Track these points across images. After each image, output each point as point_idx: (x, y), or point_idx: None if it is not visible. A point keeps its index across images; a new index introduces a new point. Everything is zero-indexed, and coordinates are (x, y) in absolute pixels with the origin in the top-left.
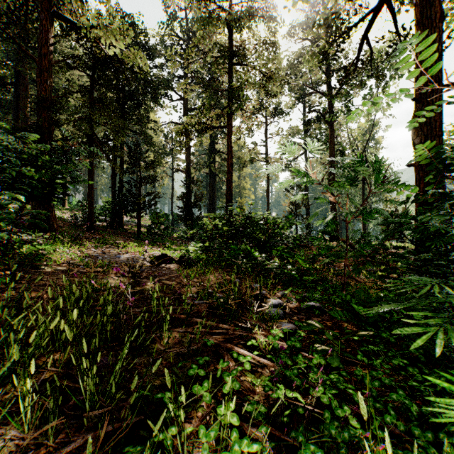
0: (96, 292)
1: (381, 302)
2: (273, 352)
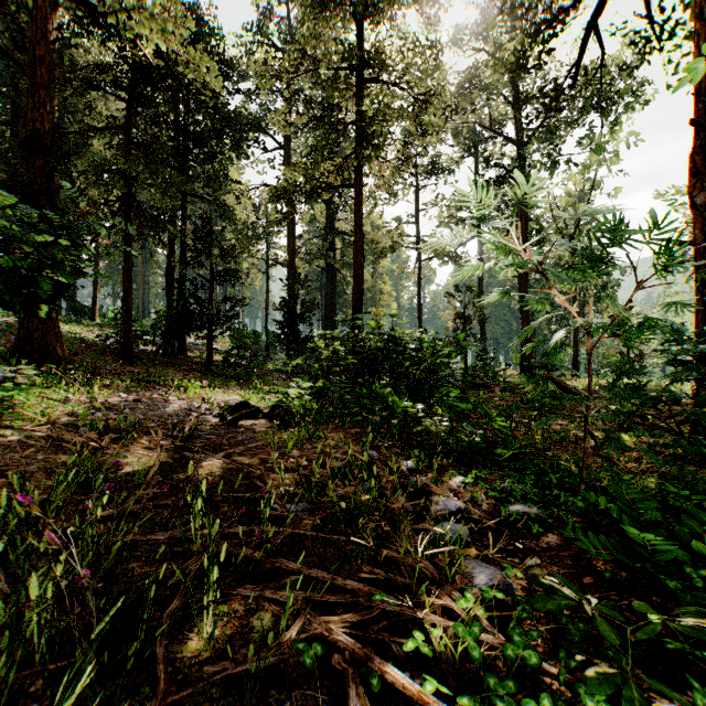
0: (77, 495)
1: None
2: (463, 656)
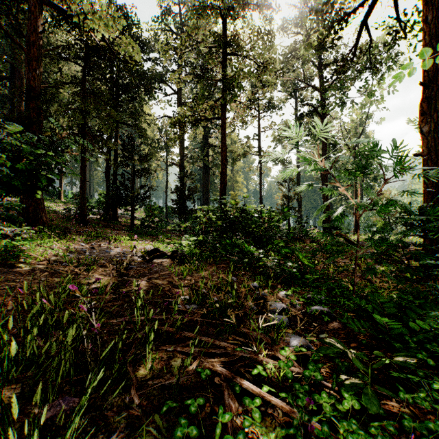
0: (70, 298)
1: (428, 322)
2: (283, 380)
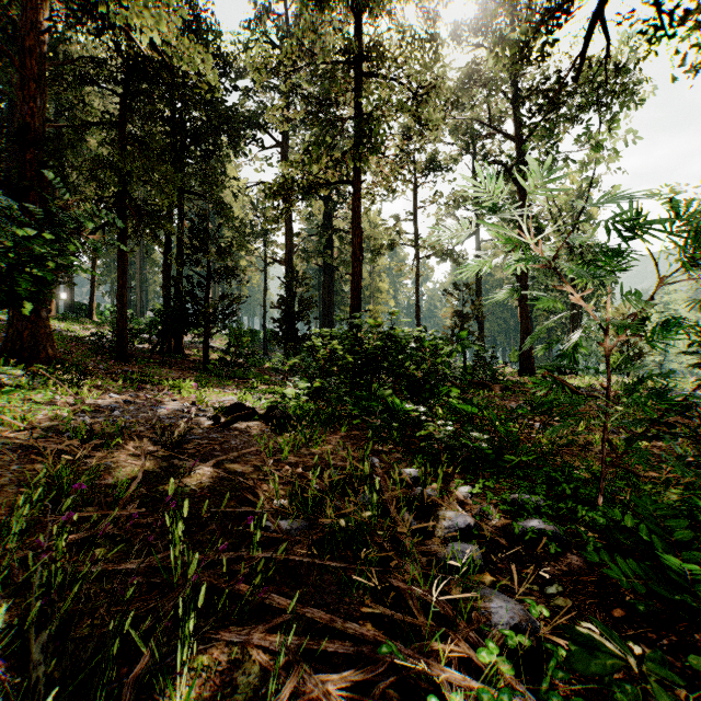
0: (45, 516)
1: None
2: None
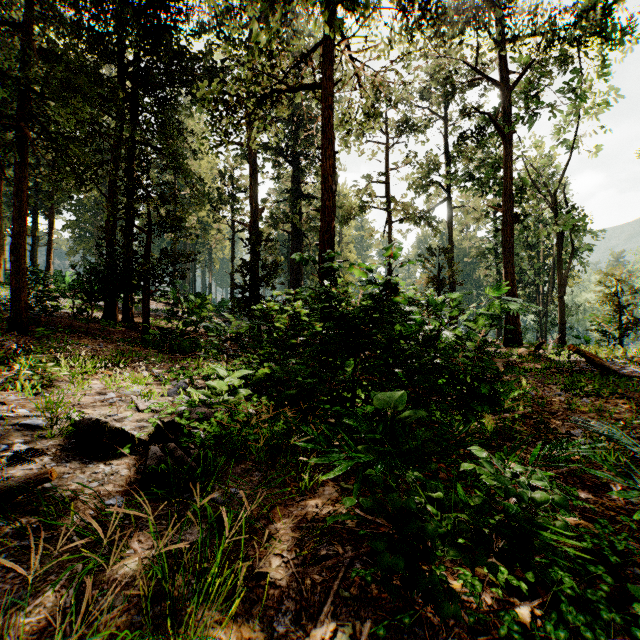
0: None
1: None
2: None
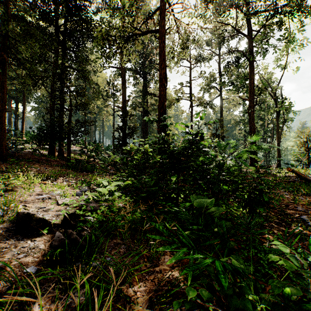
0: None
1: None
2: None
